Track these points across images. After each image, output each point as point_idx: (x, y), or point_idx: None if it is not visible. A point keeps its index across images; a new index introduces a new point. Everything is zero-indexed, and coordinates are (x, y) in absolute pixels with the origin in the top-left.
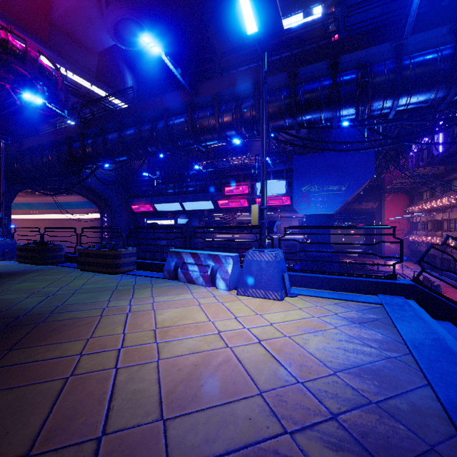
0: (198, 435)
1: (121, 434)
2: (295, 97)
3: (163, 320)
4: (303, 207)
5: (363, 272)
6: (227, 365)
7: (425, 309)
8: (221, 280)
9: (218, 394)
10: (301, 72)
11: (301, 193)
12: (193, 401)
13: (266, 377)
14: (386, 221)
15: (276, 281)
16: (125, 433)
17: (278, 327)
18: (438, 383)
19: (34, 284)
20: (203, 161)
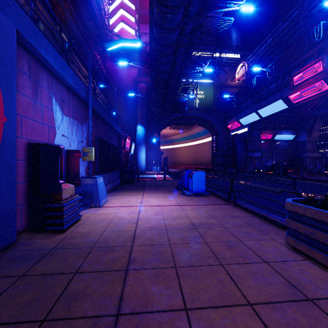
0: None
1: None
2: None
3: None
4: None
5: None
6: None
7: None
8: None
9: None
10: None
11: None
12: None
13: None
14: None
15: None
16: None
17: None
18: None
19: None
20: None
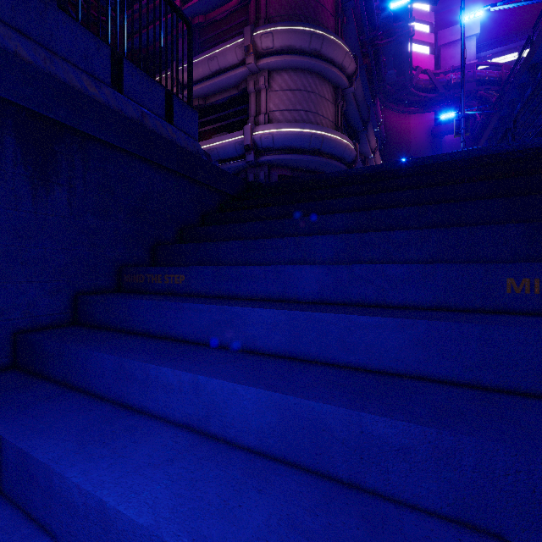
0: None
1: None
2: None
3: None
4: None
5: None
6: None
7: None
8: None
9: None
10: None
11: None
12: None
13: None
14: None
15: None
16: None
17: None
18: None
19: None
20: None
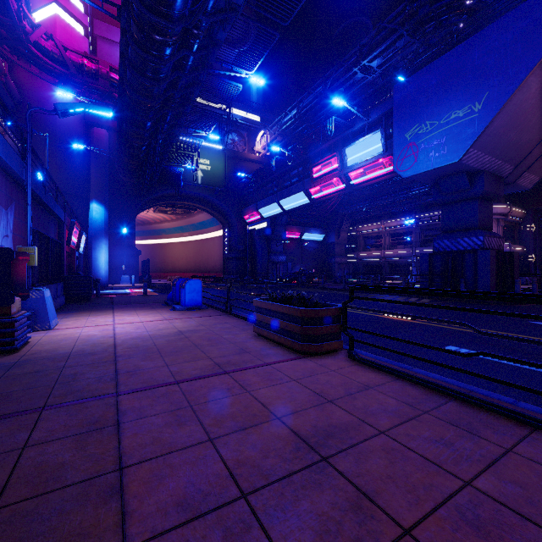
0: None
1: None
2: None
3: None
4: (408, 165)
5: None
6: None
7: None
8: None
9: None
10: None
11: (405, 143)
12: None
13: None
14: None
15: None
16: None
17: None
18: None
19: None
20: None
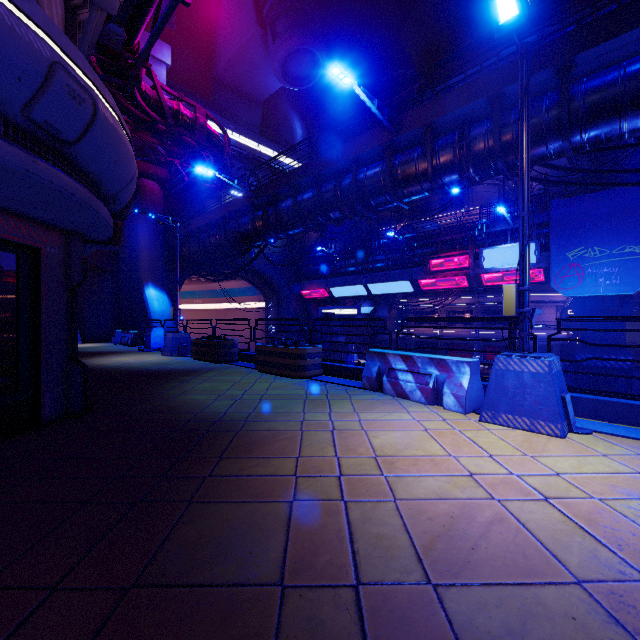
0: (493, 620)
1: (381, 589)
2: (569, 104)
3: (381, 445)
4: (570, 285)
5: None
6: (502, 526)
7: None
8: (450, 398)
9: (503, 567)
10: (581, 60)
11: (566, 262)
12: (468, 569)
13: (580, 558)
14: None
15: (552, 406)
16: (386, 589)
17: (573, 481)
18: None
19: (217, 385)
20: (394, 224)
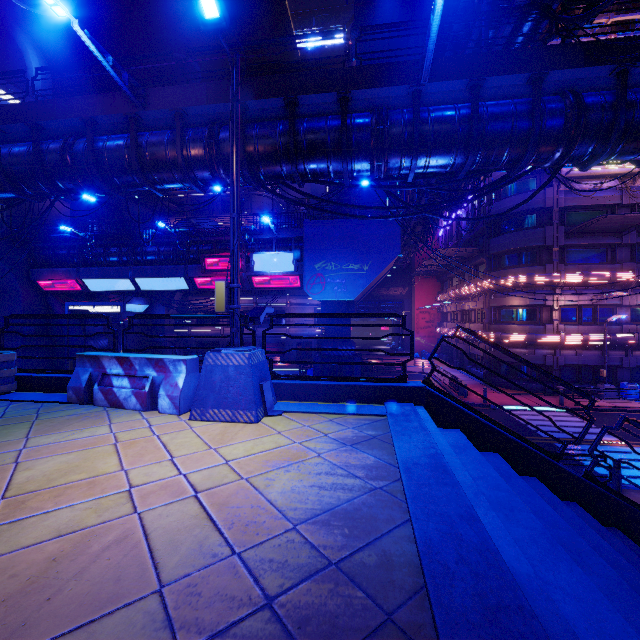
0: None
1: None
2: (295, 135)
3: (26, 480)
4: (317, 290)
5: (390, 374)
6: (119, 547)
7: (435, 416)
8: (166, 400)
9: (74, 610)
10: (303, 102)
11: (314, 272)
12: (12, 638)
13: (183, 556)
14: (416, 311)
15: (250, 395)
16: None
17: (236, 465)
18: (420, 516)
19: None
20: (174, 217)
